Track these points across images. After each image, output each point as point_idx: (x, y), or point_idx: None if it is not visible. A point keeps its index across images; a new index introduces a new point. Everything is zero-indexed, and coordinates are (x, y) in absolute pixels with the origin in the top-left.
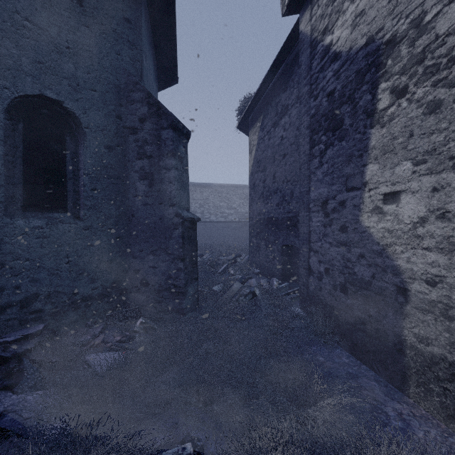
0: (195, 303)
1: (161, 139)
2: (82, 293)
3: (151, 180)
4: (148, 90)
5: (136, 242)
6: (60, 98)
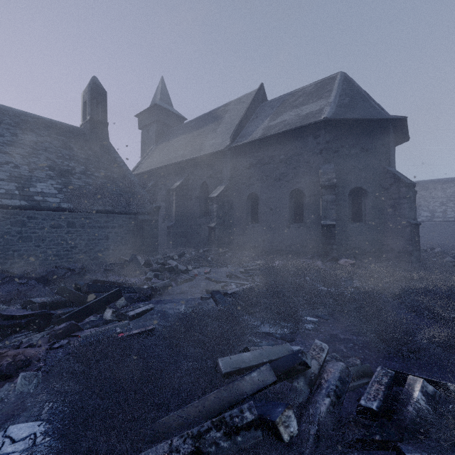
0: (417, 261)
1: (400, 192)
2: (367, 250)
3: (395, 208)
4: (391, 163)
5: (388, 233)
6: (361, 186)
